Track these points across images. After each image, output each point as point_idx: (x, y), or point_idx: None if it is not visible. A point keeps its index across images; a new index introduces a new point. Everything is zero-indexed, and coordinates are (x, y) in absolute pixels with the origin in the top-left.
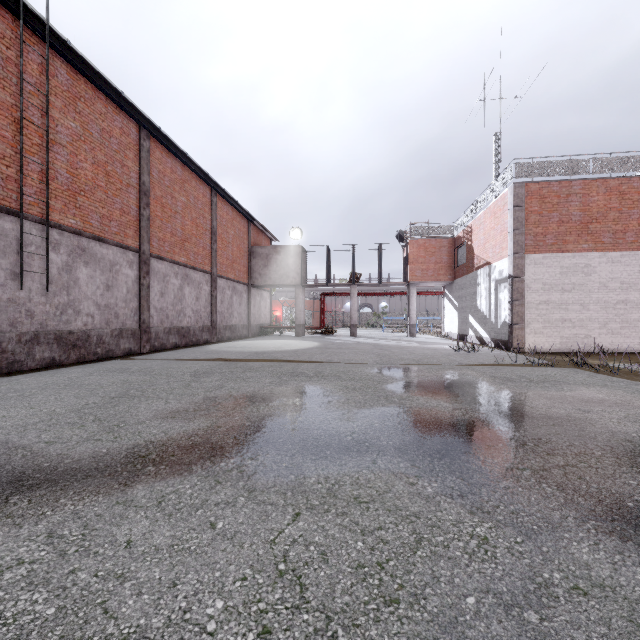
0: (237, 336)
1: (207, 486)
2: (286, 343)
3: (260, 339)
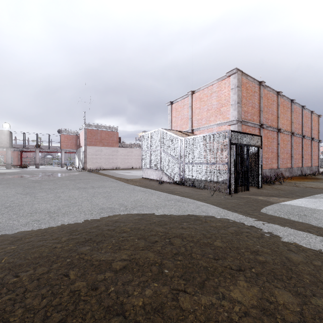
0: None
1: (9, 178)
2: (4, 171)
3: None
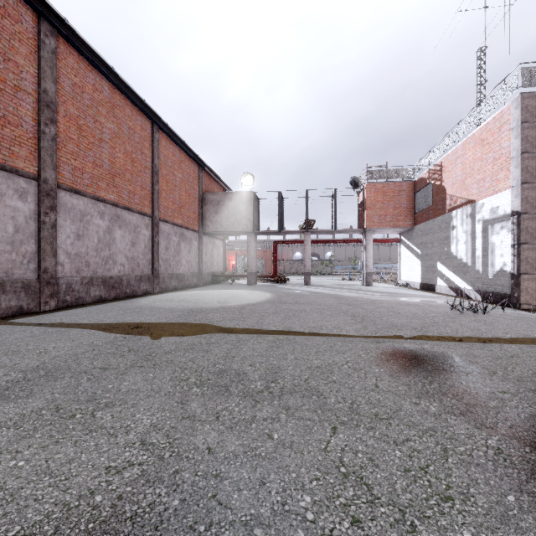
0: (185, 285)
1: None
2: (234, 294)
3: (209, 288)
